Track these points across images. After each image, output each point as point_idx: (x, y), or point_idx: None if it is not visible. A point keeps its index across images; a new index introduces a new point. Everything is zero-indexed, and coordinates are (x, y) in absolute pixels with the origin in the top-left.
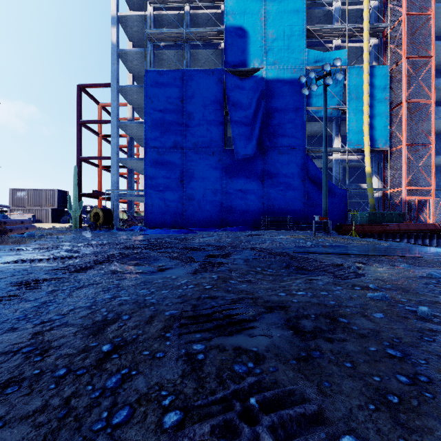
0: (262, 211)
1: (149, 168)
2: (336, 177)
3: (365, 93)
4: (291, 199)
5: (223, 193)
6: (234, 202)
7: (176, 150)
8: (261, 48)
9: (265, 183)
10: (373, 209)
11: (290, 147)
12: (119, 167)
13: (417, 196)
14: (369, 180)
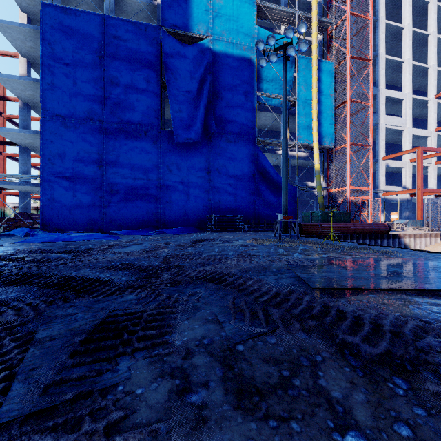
0: (207, 209)
1: (49, 144)
2: None
3: (314, 86)
4: (241, 195)
5: (159, 186)
6: (174, 197)
7: (92, 123)
8: (207, 12)
9: (212, 175)
10: (323, 208)
11: (239, 135)
12: (4, 143)
13: (358, 195)
14: (318, 177)
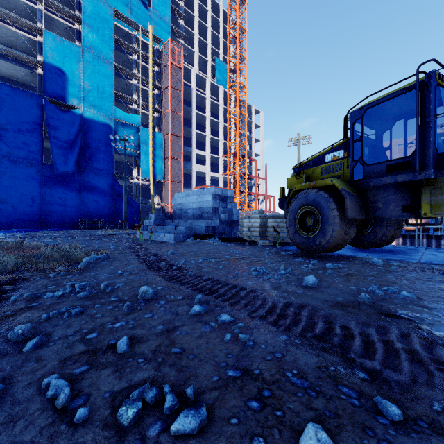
0: (80, 216)
1: None
2: (135, 194)
3: (151, 147)
4: (104, 207)
5: (42, 200)
6: (54, 208)
7: None
8: (79, 92)
9: (83, 194)
10: None
11: (102, 171)
12: None
13: None
14: (152, 198)
